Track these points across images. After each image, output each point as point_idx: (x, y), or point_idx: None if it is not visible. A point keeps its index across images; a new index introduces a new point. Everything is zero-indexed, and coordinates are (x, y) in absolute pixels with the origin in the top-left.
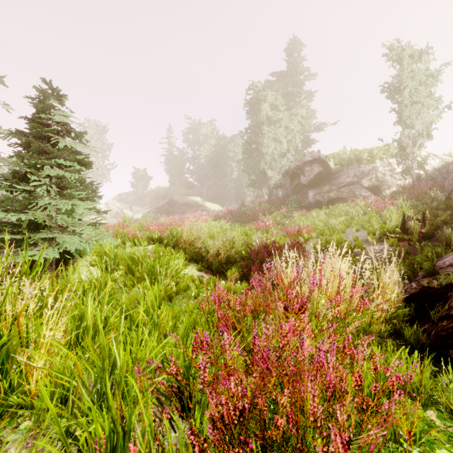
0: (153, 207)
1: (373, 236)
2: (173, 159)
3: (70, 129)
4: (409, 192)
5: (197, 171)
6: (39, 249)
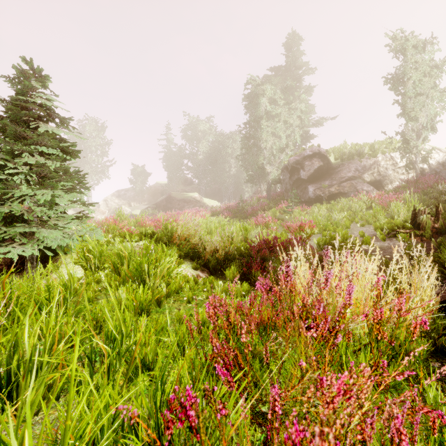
0: (152, 203)
1: (381, 232)
2: (171, 156)
3: (53, 113)
4: (414, 187)
5: (196, 167)
6: (16, 245)
